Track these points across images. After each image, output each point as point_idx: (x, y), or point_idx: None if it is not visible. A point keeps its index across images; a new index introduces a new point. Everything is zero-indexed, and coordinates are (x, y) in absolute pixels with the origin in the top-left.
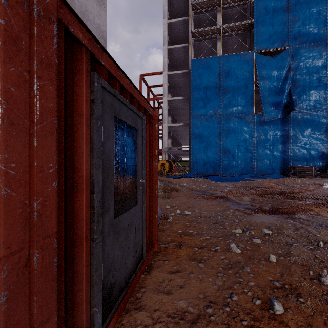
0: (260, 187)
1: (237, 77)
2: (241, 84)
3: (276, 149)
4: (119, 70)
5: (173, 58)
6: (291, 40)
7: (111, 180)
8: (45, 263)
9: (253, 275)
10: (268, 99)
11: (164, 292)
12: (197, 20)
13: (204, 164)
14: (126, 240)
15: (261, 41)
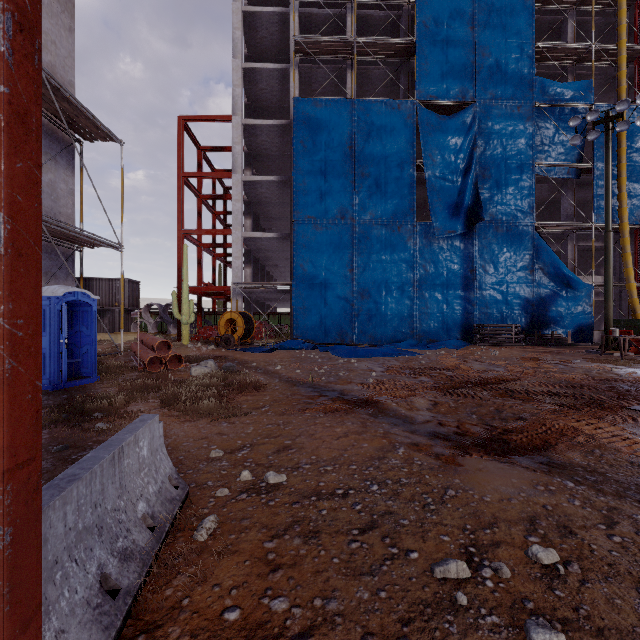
0: (436, 368)
1: (384, 146)
2: (392, 162)
3: (453, 293)
4: None
5: (257, 92)
6: (479, 90)
7: None
8: None
9: None
10: (440, 195)
11: None
12: (306, 19)
13: (320, 320)
14: None
15: (427, 83)
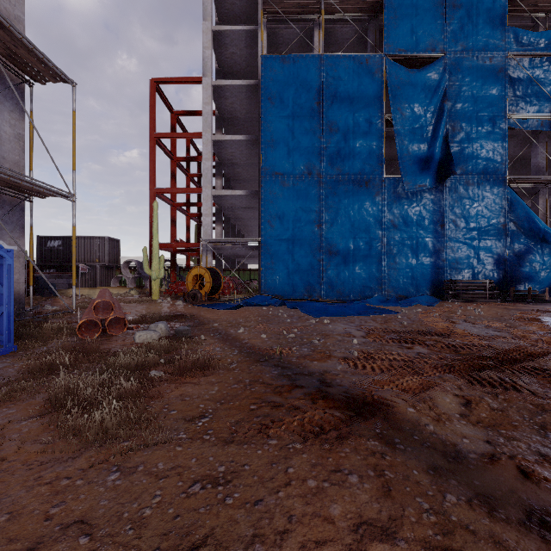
0: (425, 333)
1: (352, 101)
2: (360, 117)
3: (423, 248)
4: None
5: (227, 57)
6: (449, 41)
7: None
8: None
9: None
10: (409, 149)
11: None
12: None
13: (288, 275)
14: None
15: (396, 37)
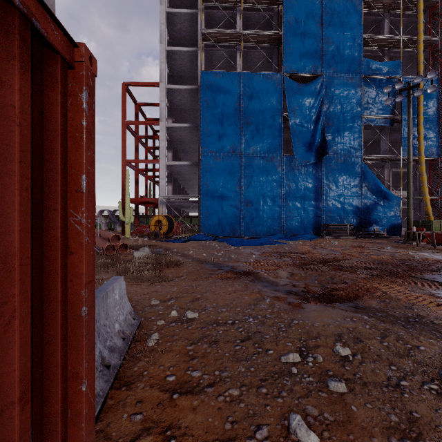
0: (294, 253)
1: (262, 104)
2: (267, 115)
3: (308, 203)
4: None
5: (176, 66)
6: (325, 66)
7: None
8: None
9: None
10: (299, 137)
11: None
12: (209, 17)
13: (219, 221)
14: None
15: (291, 62)
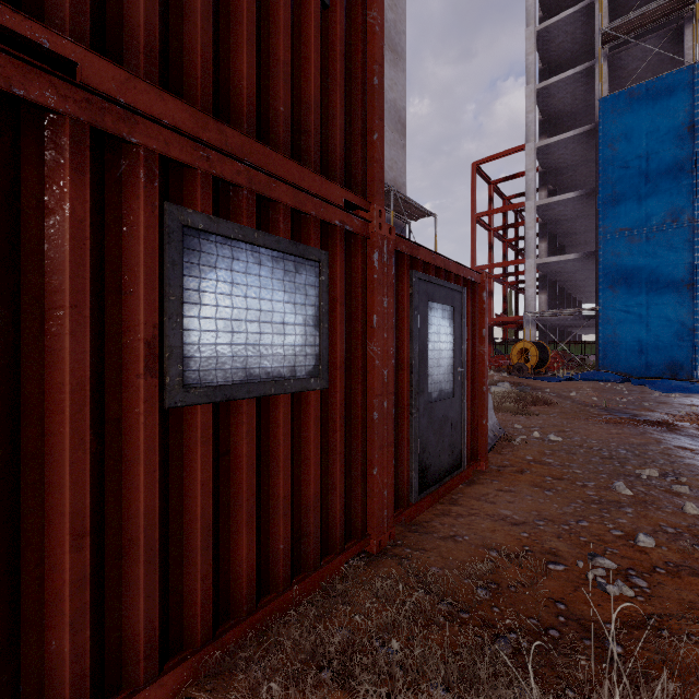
0: None
1: None
2: None
3: None
4: (433, 253)
5: (553, 104)
6: None
7: (425, 364)
8: (389, 409)
9: (633, 516)
10: None
11: (486, 501)
12: None
13: (638, 349)
14: (440, 431)
15: None
